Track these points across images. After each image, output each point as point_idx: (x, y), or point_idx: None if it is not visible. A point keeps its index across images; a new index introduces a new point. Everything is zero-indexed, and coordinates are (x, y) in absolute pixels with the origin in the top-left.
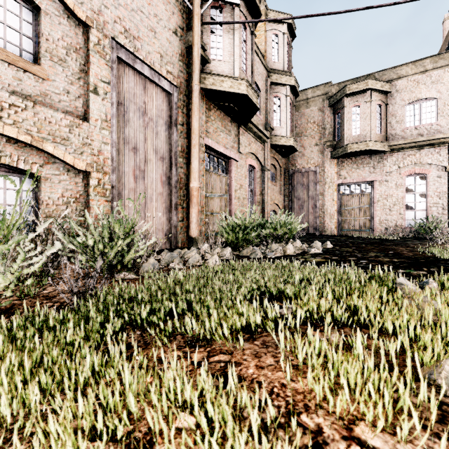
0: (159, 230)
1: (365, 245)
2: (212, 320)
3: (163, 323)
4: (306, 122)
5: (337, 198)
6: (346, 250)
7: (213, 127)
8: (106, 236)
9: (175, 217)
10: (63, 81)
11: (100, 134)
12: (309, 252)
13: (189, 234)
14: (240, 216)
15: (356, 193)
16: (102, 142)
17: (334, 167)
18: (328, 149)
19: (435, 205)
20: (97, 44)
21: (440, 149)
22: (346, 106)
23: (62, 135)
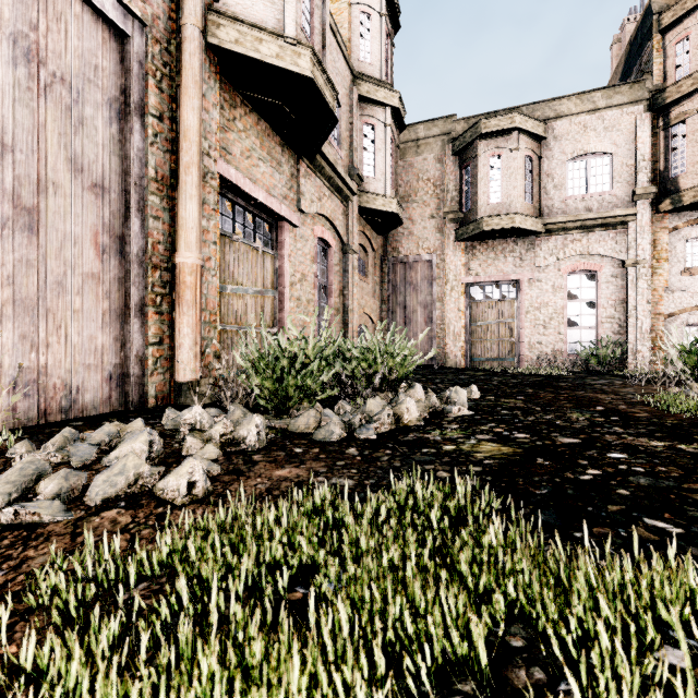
0: (89, 367)
1: (532, 389)
2: None
3: None
4: (417, 178)
5: (464, 307)
6: (516, 406)
7: (242, 145)
8: None
9: (137, 334)
10: None
11: None
12: (447, 414)
13: (175, 376)
14: (296, 333)
15: (493, 299)
16: None
17: (461, 255)
18: (451, 225)
19: (609, 321)
20: None
21: (617, 234)
22: (480, 155)
23: None
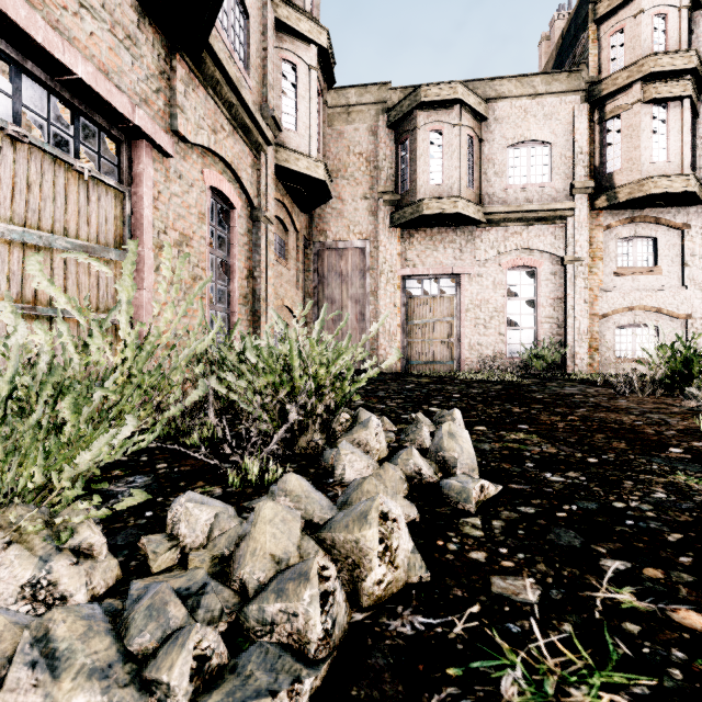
0: None
1: (516, 406)
2: None
3: None
4: (347, 151)
5: (401, 303)
6: (547, 452)
7: None
8: None
9: None
10: None
11: None
12: (457, 503)
13: None
14: (66, 306)
15: (432, 294)
16: None
17: (397, 243)
18: (387, 207)
19: (548, 321)
20: None
21: (556, 229)
22: (419, 128)
23: None
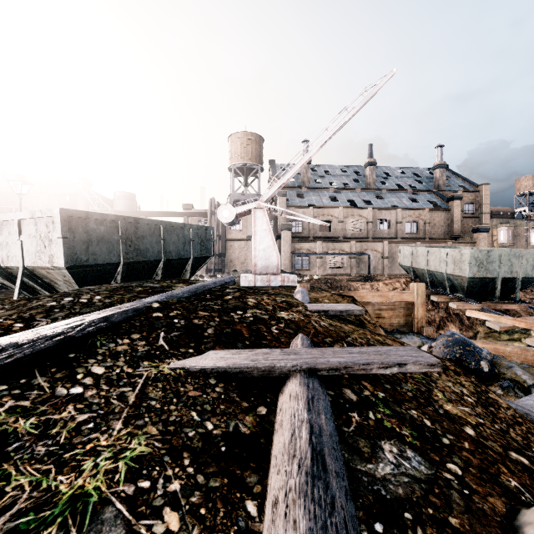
0: None
1: None
2: None
3: None
4: None
5: None
6: None
7: None
8: None
9: None
10: None
11: None
12: None
13: None
14: None
15: None
16: None
17: None
18: None
19: None
20: None
21: None
22: None
23: None
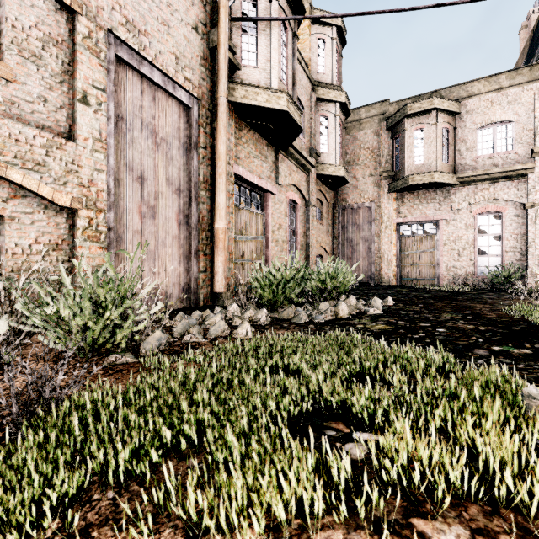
0: (174, 284)
1: (434, 300)
2: (232, 496)
3: (156, 468)
4: (359, 148)
5: (395, 241)
6: (413, 309)
7: (245, 151)
8: (85, 307)
9: (195, 266)
10: (38, 84)
11: (92, 158)
12: (366, 312)
13: (214, 289)
14: (280, 266)
15: (418, 234)
16: (94, 169)
17: (393, 203)
18: (385, 180)
19: (512, 250)
20: (88, 37)
21: (518, 183)
22: (407, 130)
23: (36, 158)
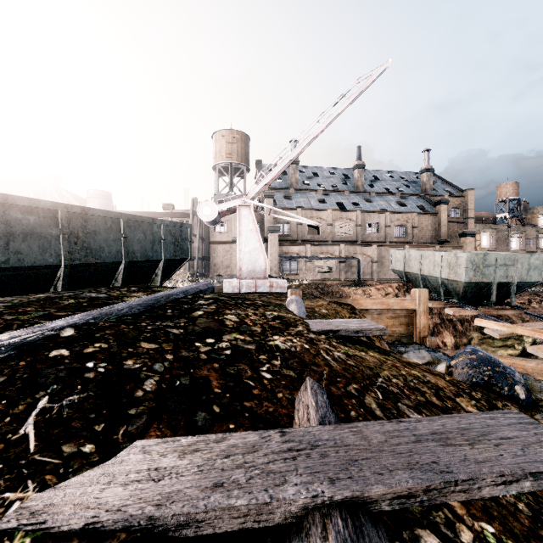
0: None
1: None
2: None
3: None
4: None
5: None
6: None
7: None
8: None
9: None
10: None
11: None
12: None
13: None
14: None
15: None
16: None
17: None
18: None
19: None
20: None
21: None
22: None
23: None
